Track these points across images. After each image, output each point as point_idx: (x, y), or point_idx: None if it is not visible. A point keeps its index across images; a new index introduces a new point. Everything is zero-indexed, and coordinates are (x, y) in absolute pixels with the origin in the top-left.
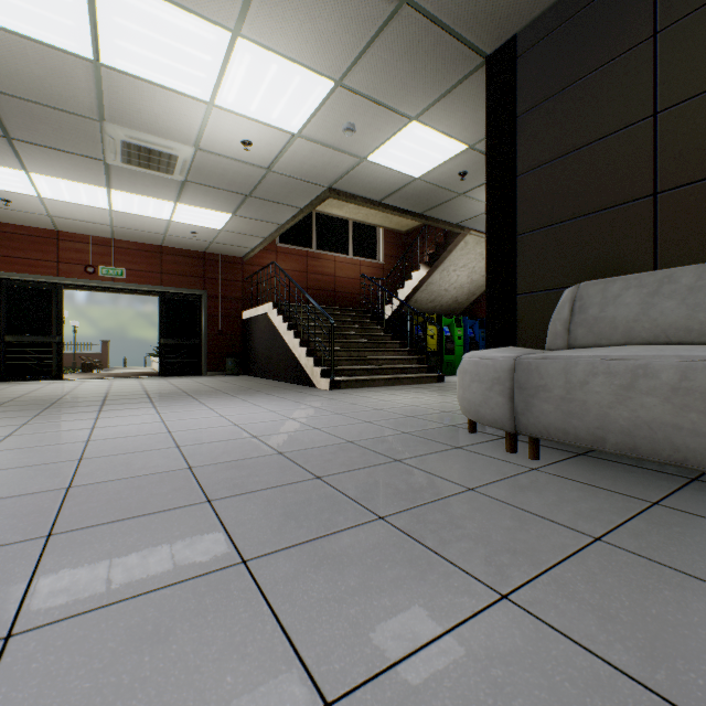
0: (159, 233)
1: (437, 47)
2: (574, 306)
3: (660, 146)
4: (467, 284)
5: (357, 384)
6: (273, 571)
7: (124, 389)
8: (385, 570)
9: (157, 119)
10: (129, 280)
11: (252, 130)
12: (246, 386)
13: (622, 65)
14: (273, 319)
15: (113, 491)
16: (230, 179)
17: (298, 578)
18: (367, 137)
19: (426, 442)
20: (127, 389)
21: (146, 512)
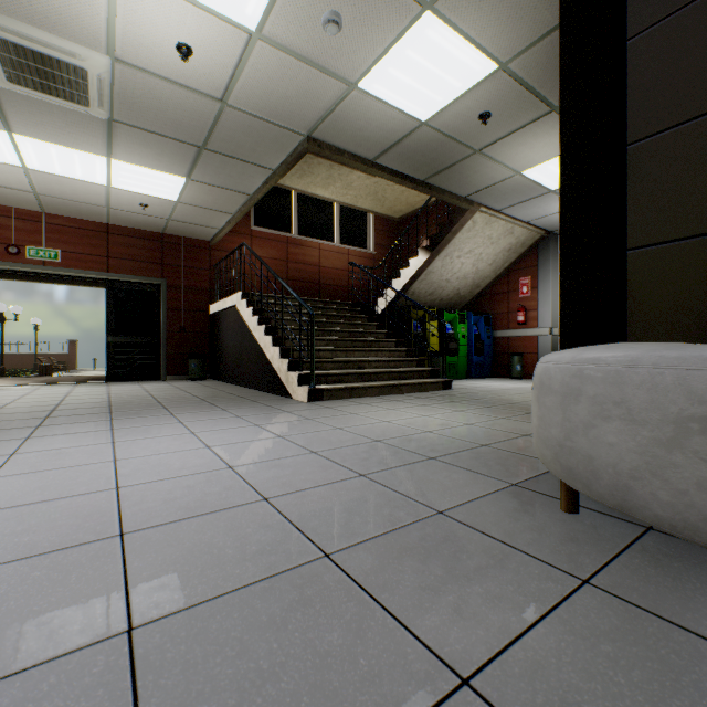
0: (100, 205)
1: None
2: None
3: None
4: (471, 273)
5: (345, 393)
6: None
7: (30, 403)
8: None
9: None
10: (66, 264)
11: (187, 22)
12: (201, 396)
13: None
14: (241, 312)
15: None
16: (172, 118)
17: None
18: (359, 42)
19: (499, 556)
20: (35, 403)
21: None
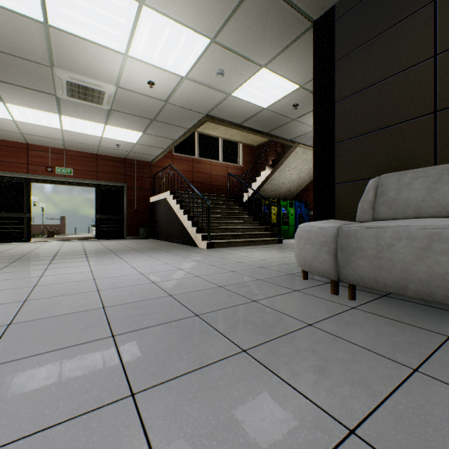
0: (95, 145)
1: (280, 14)
2: (377, 191)
3: (439, 78)
4: (296, 179)
5: (225, 245)
6: (155, 405)
7: (70, 248)
8: (249, 403)
9: (89, 66)
10: (75, 176)
11: (154, 74)
12: (152, 246)
13: (411, 22)
14: (170, 202)
15: (41, 327)
16: (140, 108)
17: (176, 412)
18: (232, 79)
19: (274, 287)
20: (72, 248)
21: (62, 346)
